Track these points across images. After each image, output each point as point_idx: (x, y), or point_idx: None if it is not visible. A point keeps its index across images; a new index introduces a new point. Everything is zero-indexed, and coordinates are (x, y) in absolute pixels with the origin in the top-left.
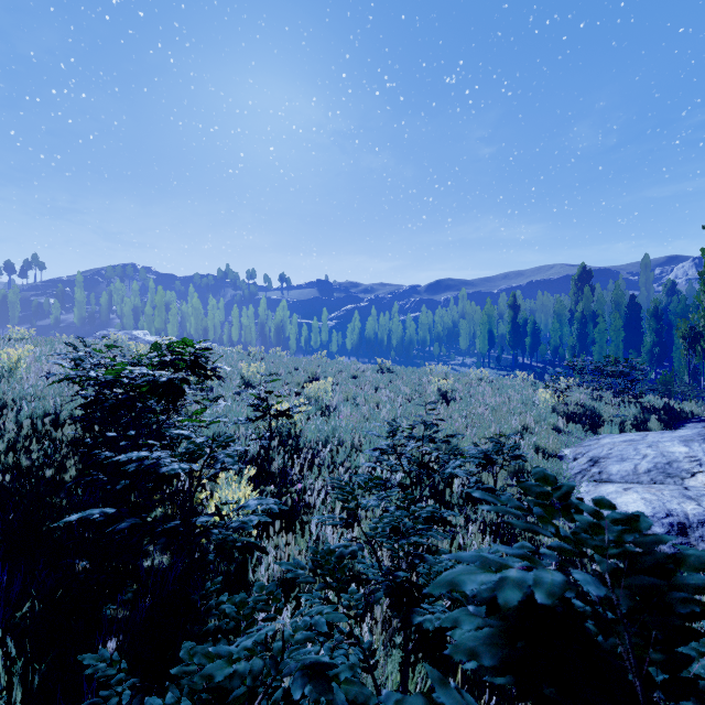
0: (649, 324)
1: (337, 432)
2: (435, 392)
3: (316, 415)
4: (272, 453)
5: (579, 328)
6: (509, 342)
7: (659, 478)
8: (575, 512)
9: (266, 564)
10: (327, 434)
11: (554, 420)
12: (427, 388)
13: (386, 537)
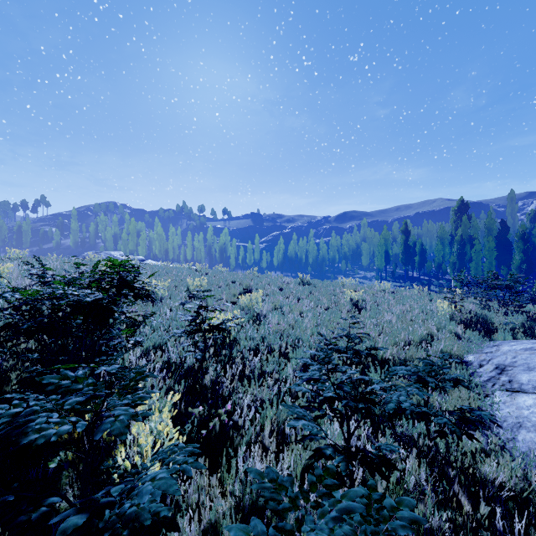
0: (517, 245)
1: (266, 340)
2: (348, 302)
3: (249, 323)
4: (206, 364)
5: (459, 249)
6: (402, 259)
7: None
8: None
9: (181, 527)
10: (258, 343)
11: (453, 327)
12: (341, 298)
13: None
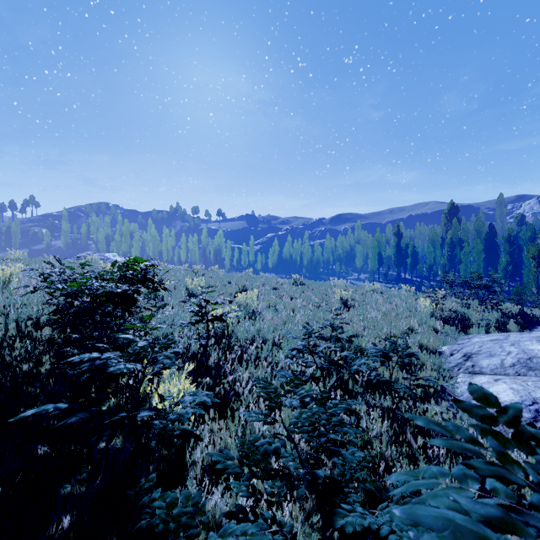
0: (504, 248)
1: (261, 332)
2: (338, 301)
3: (245, 319)
4: (209, 350)
5: (449, 251)
6: (394, 261)
7: (522, 371)
8: (536, 445)
9: (201, 448)
10: (253, 334)
11: (433, 323)
12: (332, 297)
13: (305, 431)
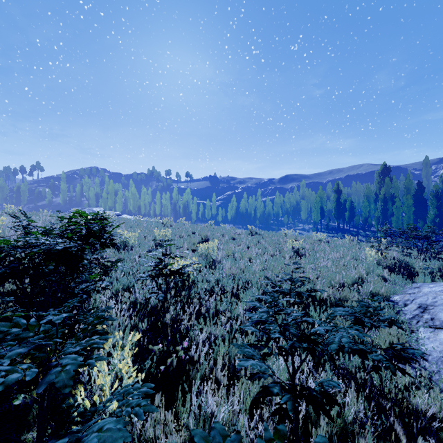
0: (431, 202)
1: (221, 282)
2: (290, 250)
3: (206, 267)
4: (168, 303)
5: (382, 205)
6: (334, 214)
7: None
8: None
9: None
10: (213, 285)
11: (380, 271)
12: (284, 246)
13: None
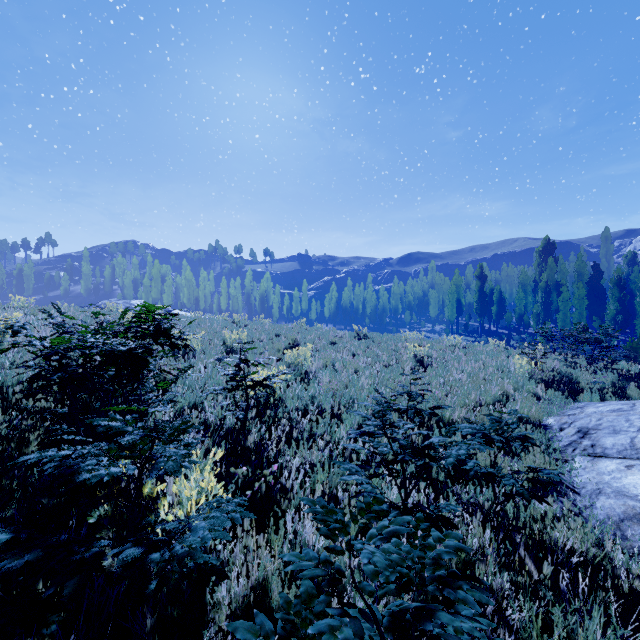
0: (612, 293)
1: (316, 400)
2: (411, 358)
3: (296, 382)
4: (249, 425)
5: (544, 297)
6: (476, 310)
7: None
8: None
9: (228, 582)
10: (306, 403)
11: (533, 387)
12: (403, 354)
13: (391, 591)
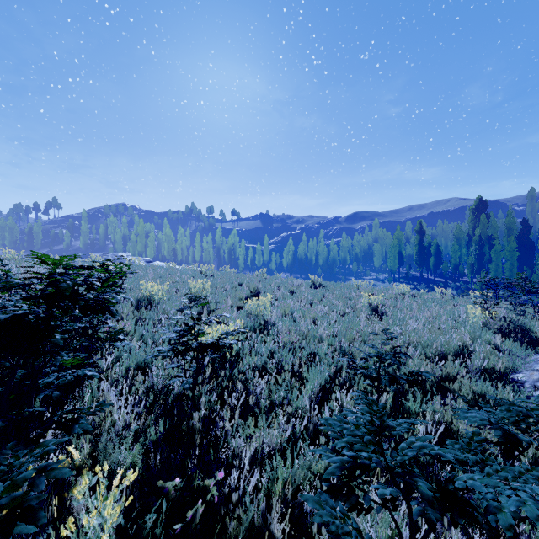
0: None
1: (276, 354)
2: (366, 307)
3: (255, 332)
4: (199, 391)
5: (477, 249)
6: (416, 261)
7: None
8: None
9: None
10: (265, 359)
11: (491, 337)
12: (357, 302)
13: None
